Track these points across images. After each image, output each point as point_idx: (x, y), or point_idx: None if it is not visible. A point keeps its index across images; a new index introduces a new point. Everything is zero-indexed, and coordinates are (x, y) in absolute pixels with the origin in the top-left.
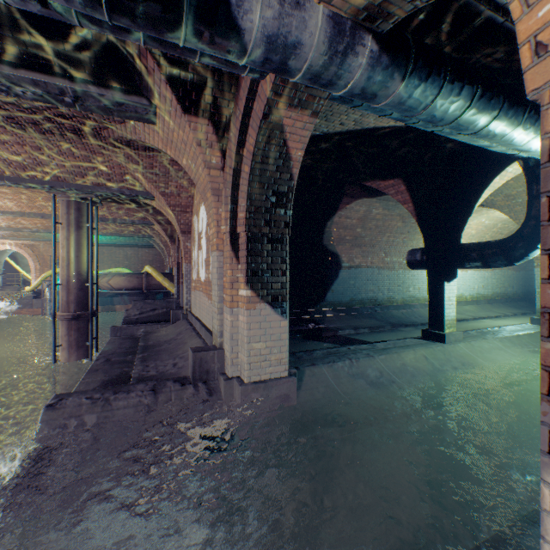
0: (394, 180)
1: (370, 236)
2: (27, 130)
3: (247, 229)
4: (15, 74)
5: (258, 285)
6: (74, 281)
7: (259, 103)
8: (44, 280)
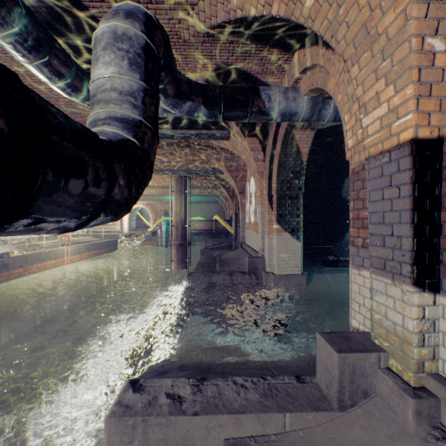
0: None
1: None
2: (168, 148)
3: (277, 192)
4: (176, 132)
5: (283, 223)
6: (180, 224)
7: (282, 130)
8: (157, 225)
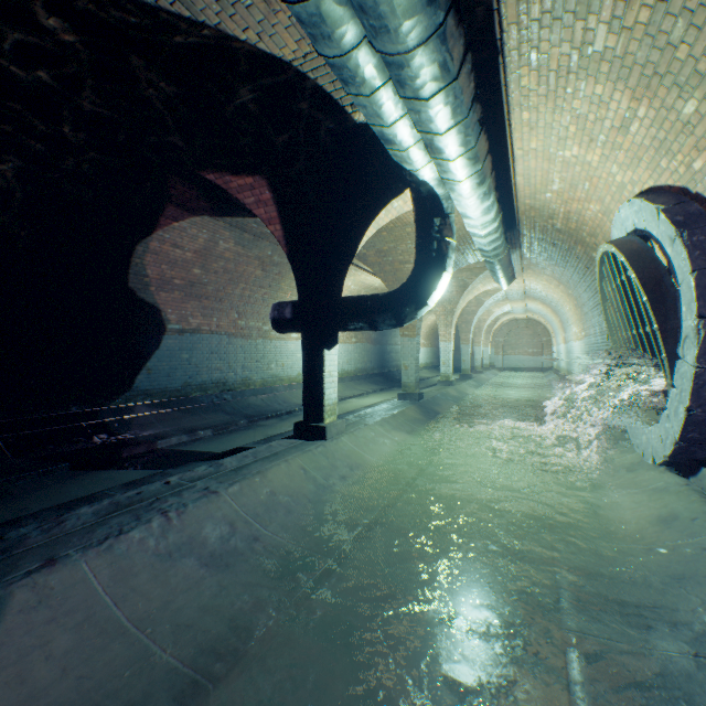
0: (256, 177)
1: (217, 285)
2: None
3: None
4: None
5: None
6: None
7: None
8: None
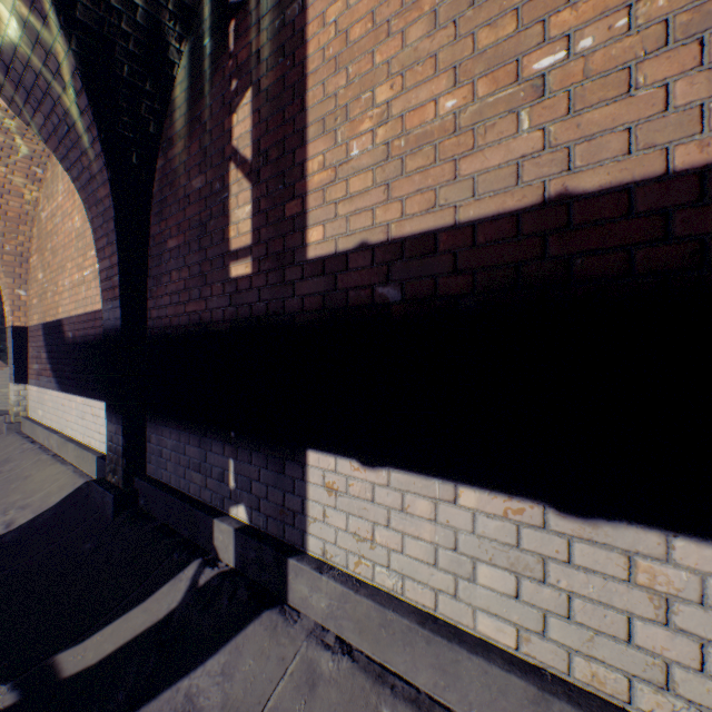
0: None
1: None
2: None
3: None
4: None
5: (6, 357)
6: None
7: None
8: None
